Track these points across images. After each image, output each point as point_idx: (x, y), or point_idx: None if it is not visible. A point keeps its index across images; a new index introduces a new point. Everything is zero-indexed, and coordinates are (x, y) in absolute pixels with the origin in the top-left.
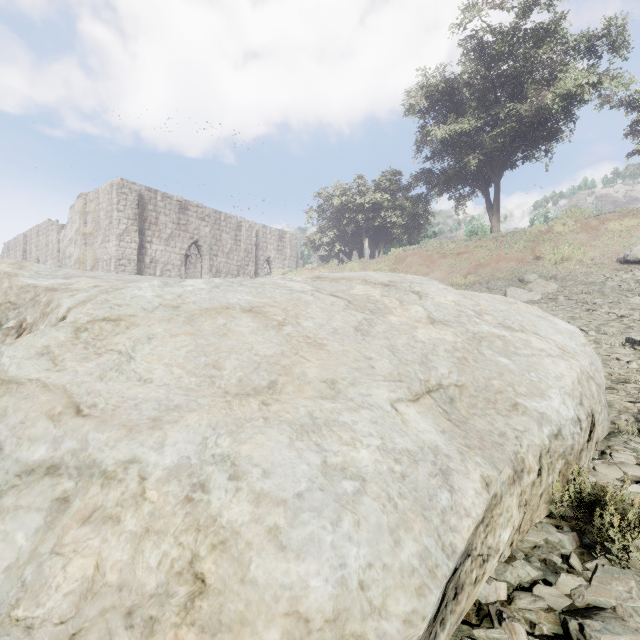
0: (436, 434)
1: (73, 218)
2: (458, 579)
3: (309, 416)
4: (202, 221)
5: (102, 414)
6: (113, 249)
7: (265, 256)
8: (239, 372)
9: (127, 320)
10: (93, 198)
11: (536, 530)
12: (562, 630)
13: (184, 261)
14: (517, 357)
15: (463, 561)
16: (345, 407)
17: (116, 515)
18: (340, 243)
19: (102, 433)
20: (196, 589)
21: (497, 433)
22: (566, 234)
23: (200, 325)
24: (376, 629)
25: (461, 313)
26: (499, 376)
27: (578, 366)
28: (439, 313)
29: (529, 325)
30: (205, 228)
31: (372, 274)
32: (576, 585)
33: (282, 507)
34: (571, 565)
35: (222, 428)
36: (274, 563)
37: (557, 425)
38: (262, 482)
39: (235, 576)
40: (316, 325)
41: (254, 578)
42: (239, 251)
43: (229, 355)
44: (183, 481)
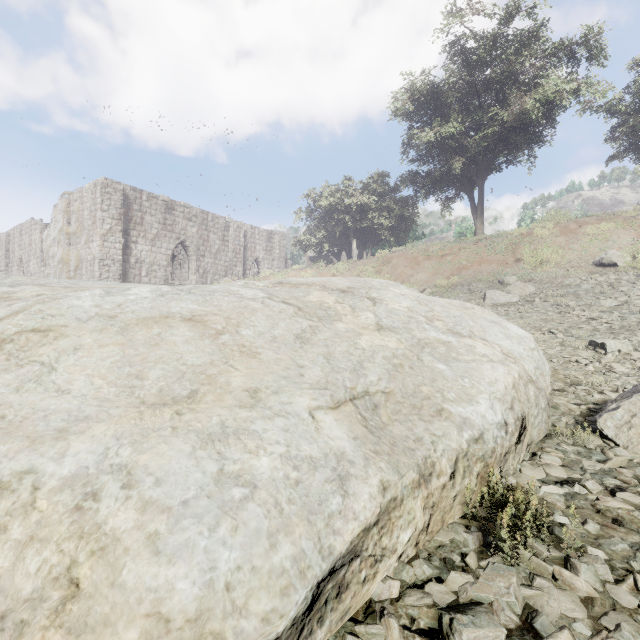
0: (347, 441)
1: (56, 217)
2: (343, 579)
3: (220, 425)
4: (189, 221)
5: (8, 426)
6: (97, 249)
7: (253, 257)
8: (161, 382)
9: (57, 331)
10: (77, 197)
11: (446, 530)
12: (439, 624)
13: (170, 261)
14: (456, 363)
15: (349, 562)
16: (261, 415)
17: (4, 524)
18: (329, 244)
19: (4, 444)
20: (70, 593)
21: (413, 438)
22: (546, 237)
23: (133, 335)
24: (235, 627)
25: (411, 319)
26: (431, 382)
27: (517, 371)
28: (389, 319)
29: (479, 331)
30: (192, 228)
31: (335, 279)
32: (464, 582)
33: (166, 514)
34: (467, 563)
35: (126, 438)
36: (146, 567)
37: (480, 429)
38: (152, 490)
39: (107, 580)
40: (256, 333)
41: (124, 582)
42: (227, 251)
43: (155, 365)
44: (76, 490)
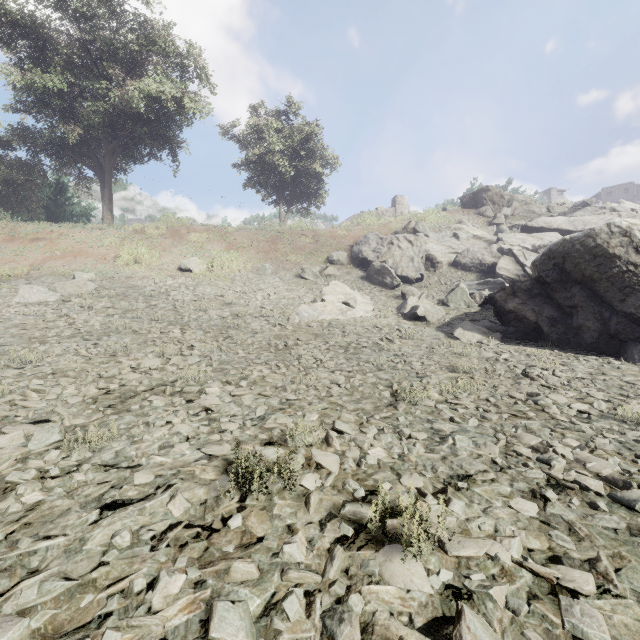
0: None
1: None
2: None
3: None
4: None
5: None
6: None
7: None
8: None
9: None
10: None
11: None
12: None
13: None
14: None
15: None
16: None
17: None
18: None
19: None
20: None
21: None
22: (155, 237)
23: None
24: None
25: None
26: None
27: None
28: None
29: None
30: None
31: None
32: None
33: None
34: None
35: None
36: None
37: None
38: None
39: None
40: None
41: None
42: None
43: None
44: None
